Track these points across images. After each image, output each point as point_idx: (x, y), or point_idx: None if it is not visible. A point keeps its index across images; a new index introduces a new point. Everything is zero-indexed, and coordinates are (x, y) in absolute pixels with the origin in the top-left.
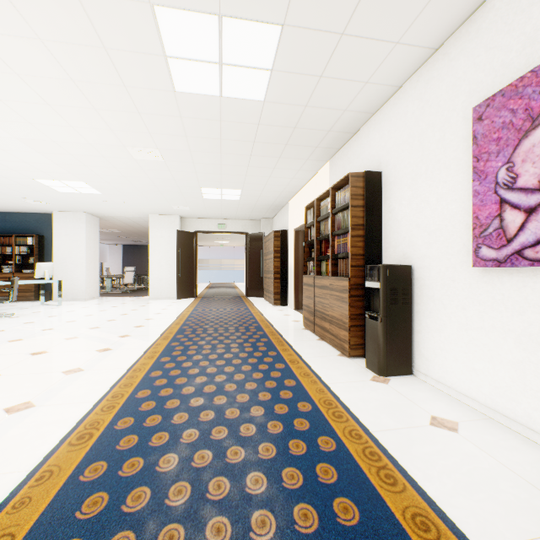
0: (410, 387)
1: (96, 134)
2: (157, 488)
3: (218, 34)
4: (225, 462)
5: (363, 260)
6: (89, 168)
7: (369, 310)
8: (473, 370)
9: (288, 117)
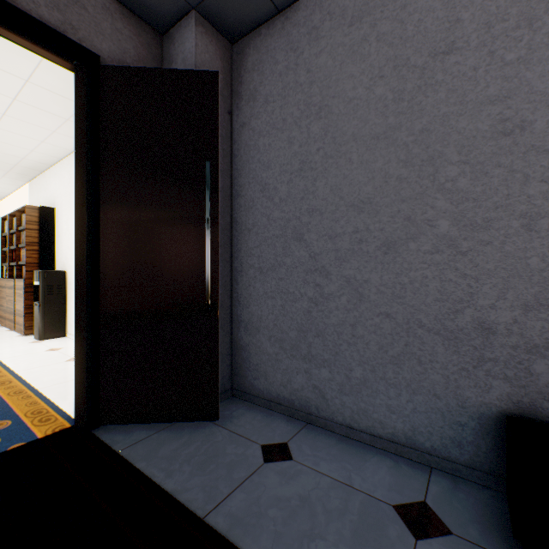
0: (55, 341)
1: None
2: None
3: None
4: None
5: (39, 267)
6: None
7: (39, 301)
8: None
9: None
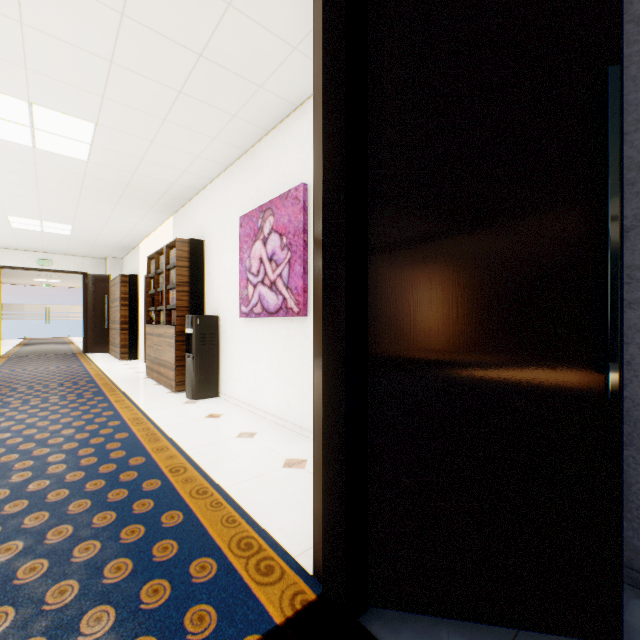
0: (210, 403)
1: None
2: None
3: (29, 111)
4: (32, 456)
5: (189, 311)
6: None
7: (190, 352)
8: (242, 383)
9: (118, 177)
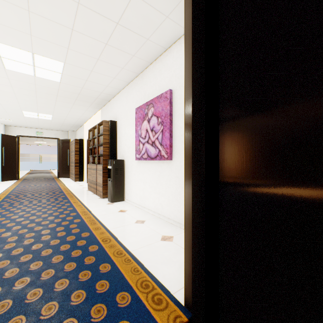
0: (120, 204)
1: None
2: (2, 239)
3: (32, 57)
4: (34, 230)
5: (109, 157)
6: None
7: (110, 178)
8: (136, 194)
9: (74, 90)
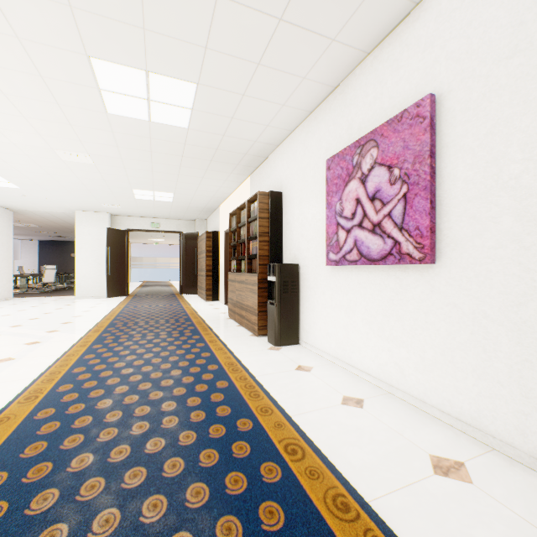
0: (293, 351)
1: (22, 136)
2: (97, 415)
3: (146, 81)
4: (148, 399)
5: (268, 260)
6: (8, 164)
7: (271, 298)
8: (328, 334)
9: (210, 141)
